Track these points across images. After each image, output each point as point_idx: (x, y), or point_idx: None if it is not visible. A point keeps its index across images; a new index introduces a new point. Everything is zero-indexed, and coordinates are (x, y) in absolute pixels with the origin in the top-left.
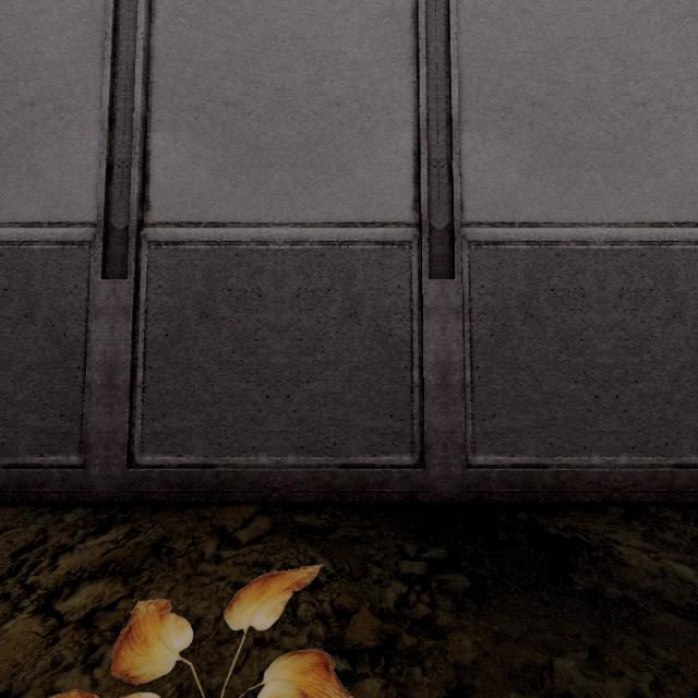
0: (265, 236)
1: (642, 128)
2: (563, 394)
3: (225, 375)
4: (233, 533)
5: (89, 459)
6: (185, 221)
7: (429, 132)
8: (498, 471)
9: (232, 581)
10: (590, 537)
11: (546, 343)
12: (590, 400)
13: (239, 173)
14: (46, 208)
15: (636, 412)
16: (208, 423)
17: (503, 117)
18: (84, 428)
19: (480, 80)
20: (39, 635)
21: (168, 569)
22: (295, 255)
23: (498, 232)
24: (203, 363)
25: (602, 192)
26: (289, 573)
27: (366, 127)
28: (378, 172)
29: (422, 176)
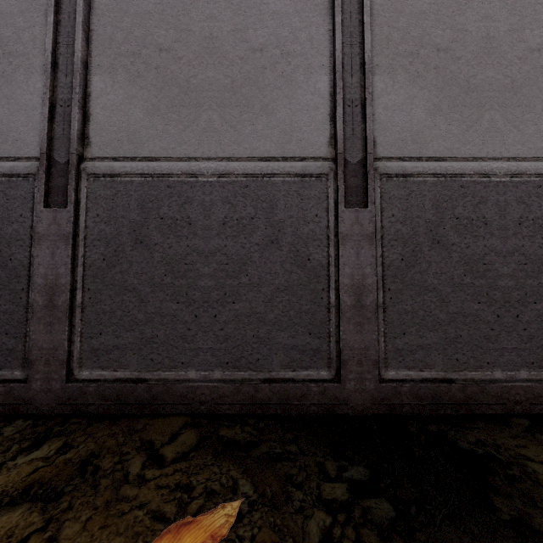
0: (194, 169)
1: (537, 71)
2: (467, 313)
3: (157, 296)
4: (160, 450)
5: (31, 374)
6: (122, 156)
7: (344, 75)
8: (409, 385)
9: (152, 510)
10: (502, 452)
11: (452, 266)
12: (492, 319)
13: (171, 113)
14: None
15: (535, 331)
16: (142, 341)
17: (411, 61)
18: (27, 345)
19: (390, 28)
20: None
21: (89, 493)
22: (221, 187)
23: (408, 166)
24: (137, 285)
25: (501, 129)
26: (206, 513)
27: (287, 70)
28: (298, 112)
29: (338, 114)
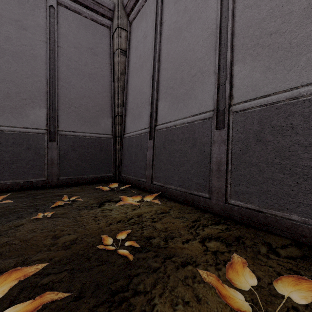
0: (295, 94)
1: None
2: None
3: (269, 169)
4: (276, 248)
5: (212, 196)
6: (249, 99)
7: None
8: None
9: (276, 271)
10: None
11: None
12: None
13: (278, 66)
14: (198, 109)
15: None
16: (260, 191)
17: None
18: (210, 185)
19: None
20: (201, 249)
21: (243, 250)
22: None
23: None
24: (257, 163)
25: None
26: None
27: None
28: None
29: None
